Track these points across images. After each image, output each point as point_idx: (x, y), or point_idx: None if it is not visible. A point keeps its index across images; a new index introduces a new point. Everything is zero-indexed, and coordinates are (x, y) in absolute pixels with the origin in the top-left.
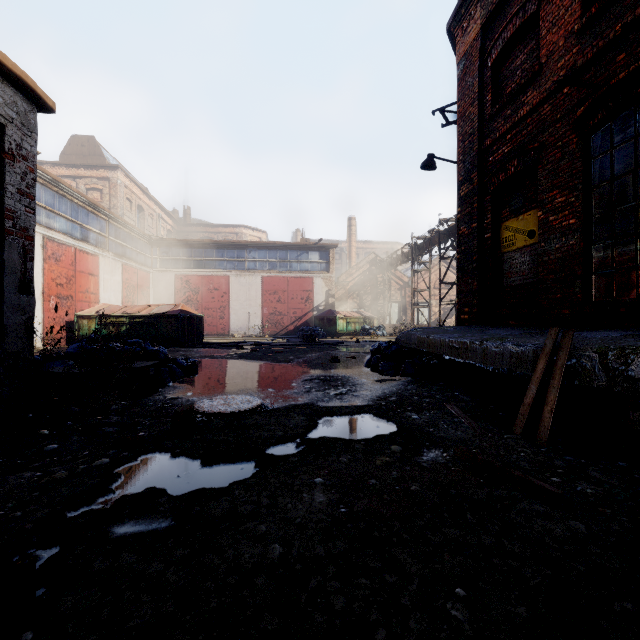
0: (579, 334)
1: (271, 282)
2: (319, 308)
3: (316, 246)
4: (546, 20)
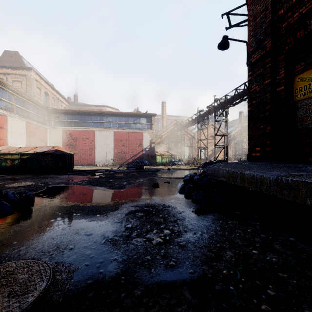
0: None
1: (119, 135)
2: (146, 149)
3: (144, 115)
4: None
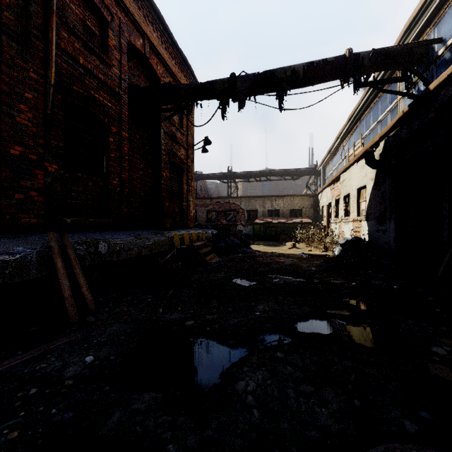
0: None
1: None
2: None
3: None
4: None
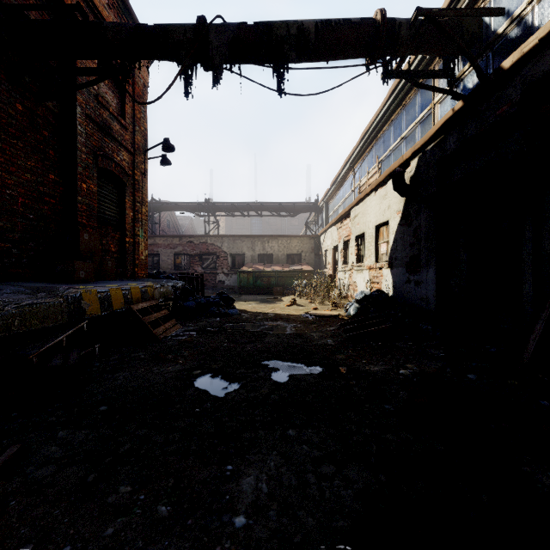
0: None
1: None
2: None
3: None
4: None
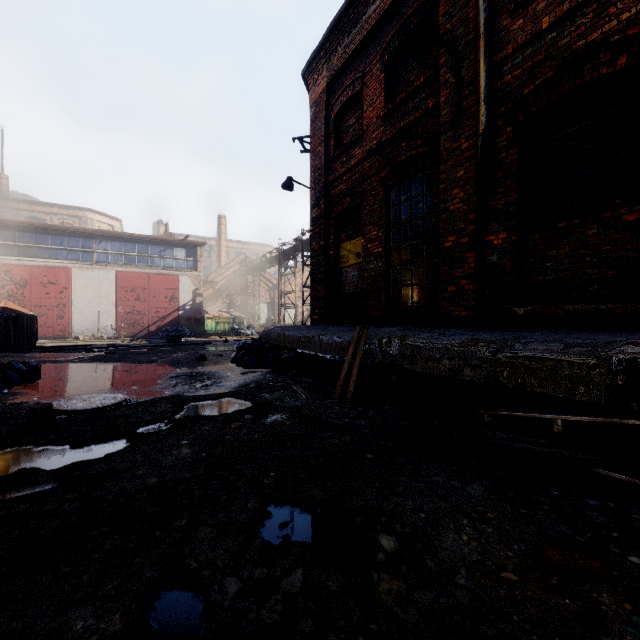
0: (379, 329)
1: (128, 278)
2: (186, 307)
3: (182, 243)
4: (366, 99)
